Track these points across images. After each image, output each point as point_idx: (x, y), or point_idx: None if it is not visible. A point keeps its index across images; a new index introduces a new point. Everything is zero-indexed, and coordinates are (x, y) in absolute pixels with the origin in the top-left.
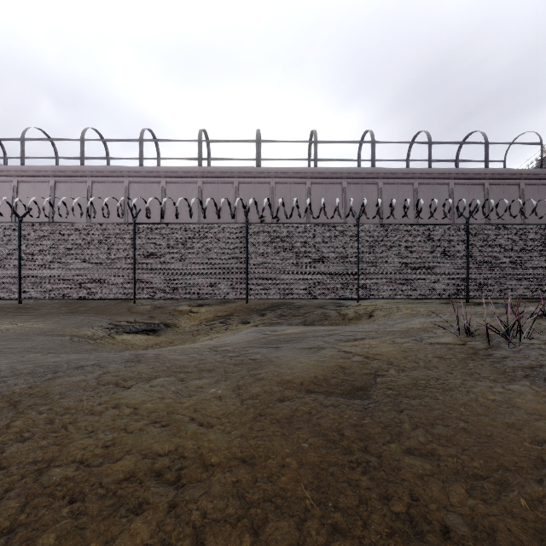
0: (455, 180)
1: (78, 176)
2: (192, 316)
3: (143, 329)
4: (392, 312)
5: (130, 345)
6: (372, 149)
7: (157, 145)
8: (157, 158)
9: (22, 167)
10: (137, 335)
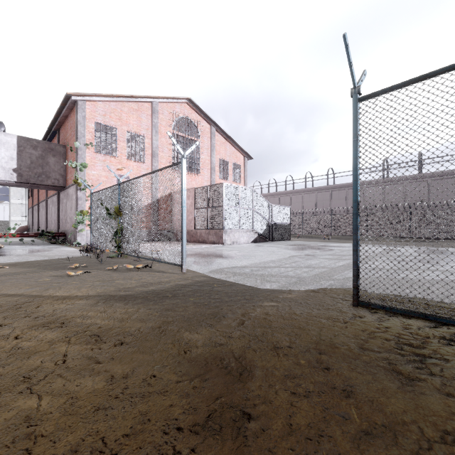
0: None
1: (326, 189)
2: None
3: None
4: None
5: None
6: None
7: None
8: None
9: (305, 189)
10: None
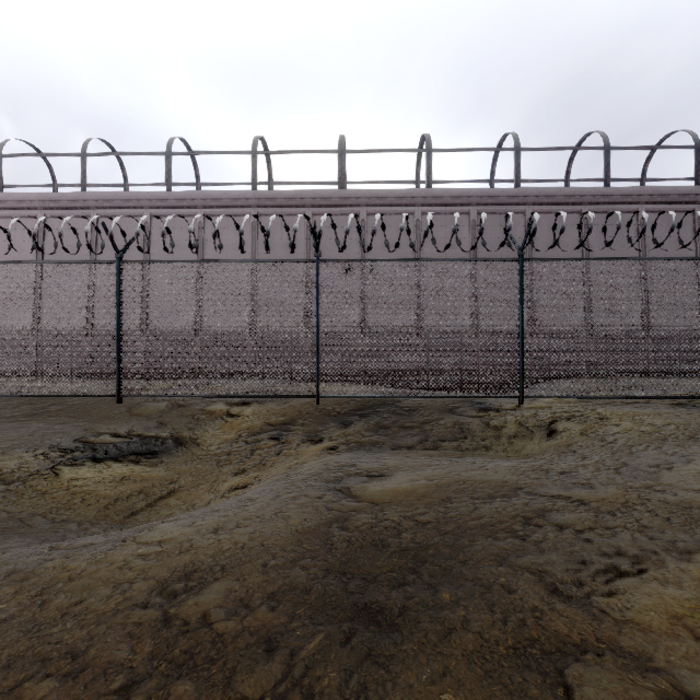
0: (648, 205)
1: (78, 207)
2: (228, 423)
3: (132, 451)
4: (593, 425)
5: (83, 491)
6: (516, 160)
7: (195, 164)
8: (196, 183)
9: None
10: (113, 465)
